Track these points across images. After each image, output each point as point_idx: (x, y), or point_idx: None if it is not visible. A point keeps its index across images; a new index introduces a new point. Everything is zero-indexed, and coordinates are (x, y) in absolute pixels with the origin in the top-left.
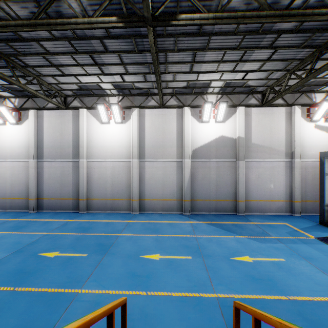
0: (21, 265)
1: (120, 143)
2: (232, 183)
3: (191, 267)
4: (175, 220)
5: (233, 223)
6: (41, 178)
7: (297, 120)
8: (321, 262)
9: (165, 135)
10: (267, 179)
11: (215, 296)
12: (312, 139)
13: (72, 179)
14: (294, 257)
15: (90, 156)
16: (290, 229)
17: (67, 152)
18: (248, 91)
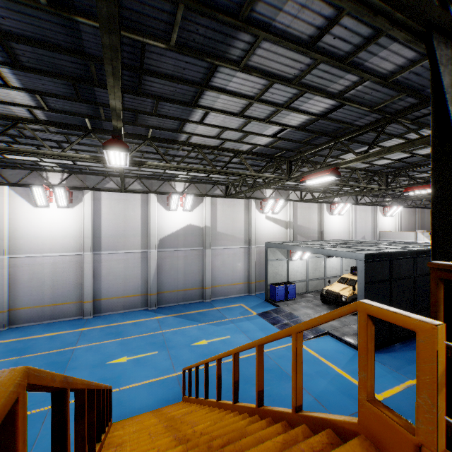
0: None
1: (66, 233)
2: (200, 271)
3: (157, 360)
4: (140, 318)
5: (199, 311)
6: None
7: (253, 211)
8: (253, 332)
9: (127, 222)
10: (230, 264)
11: (176, 375)
12: (264, 228)
13: None
14: (238, 332)
15: (15, 250)
16: (243, 310)
17: None
18: (214, 182)
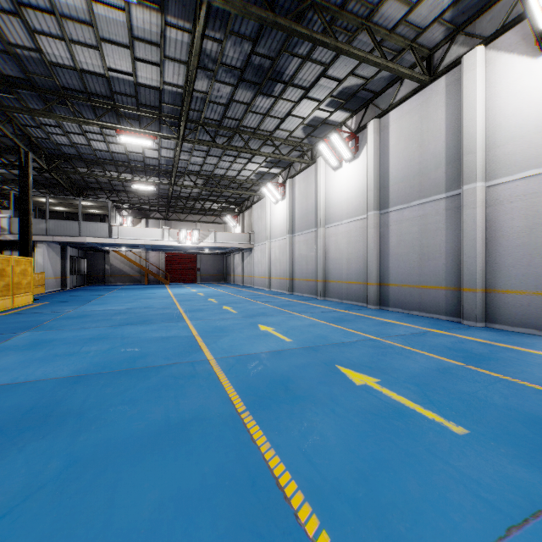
0: (295, 371)
1: None
2: None
3: None
4: None
5: None
6: (385, 244)
7: None
8: None
9: None
10: None
11: None
12: None
13: (445, 240)
14: None
15: (495, 171)
16: None
17: (434, 179)
18: None
